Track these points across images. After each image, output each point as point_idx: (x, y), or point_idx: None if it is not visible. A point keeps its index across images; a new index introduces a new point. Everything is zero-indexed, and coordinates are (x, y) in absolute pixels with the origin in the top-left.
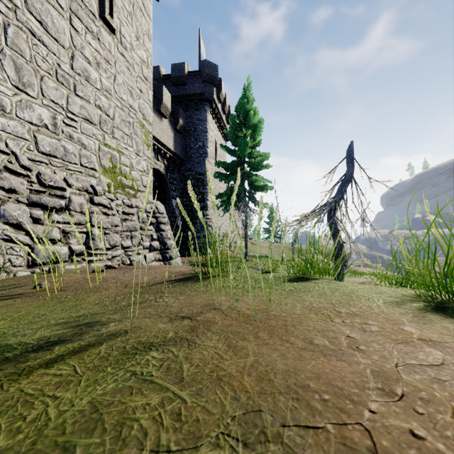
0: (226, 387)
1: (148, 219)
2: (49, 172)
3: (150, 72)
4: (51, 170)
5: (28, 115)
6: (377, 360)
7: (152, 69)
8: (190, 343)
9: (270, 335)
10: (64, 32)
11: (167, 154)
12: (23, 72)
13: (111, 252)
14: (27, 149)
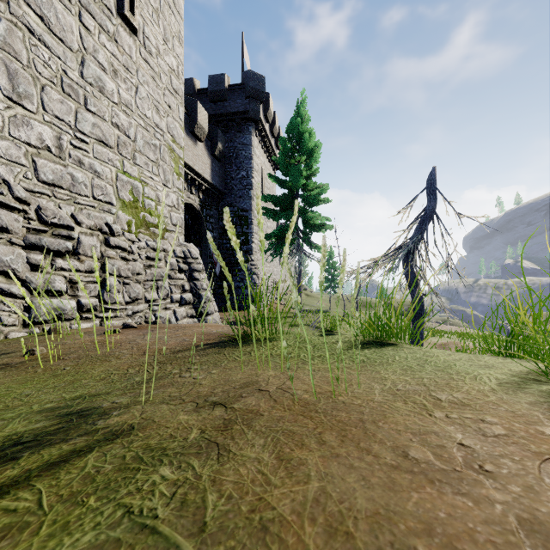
0: (275, 547)
1: (179, 265)
2: (52, 206)
3: (180, 83)
4: (55, 204)
5: (25, 134)
6: (521, 496)
7: (185, 82)
8: (221, 452)
9: (341, 438)
10: (72, 31)
11: (203, 185)
12: (19, 79)
13: (132, 307)
14: (23, 177)
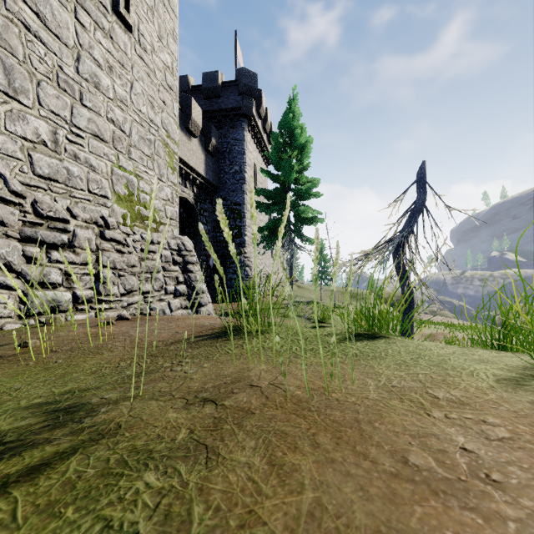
0: None
1: (173, 258)
2: (48, 199)
3: (175, 79)
4: (51, 197)
5: (21, 128)
6: None
7: (180, 79)
8: (210, 455)
9: (336, 441)
10: (68, 28)
11: (197, 180)
12: (15, 74)
13: (127, 299)
14: (19, 171)
